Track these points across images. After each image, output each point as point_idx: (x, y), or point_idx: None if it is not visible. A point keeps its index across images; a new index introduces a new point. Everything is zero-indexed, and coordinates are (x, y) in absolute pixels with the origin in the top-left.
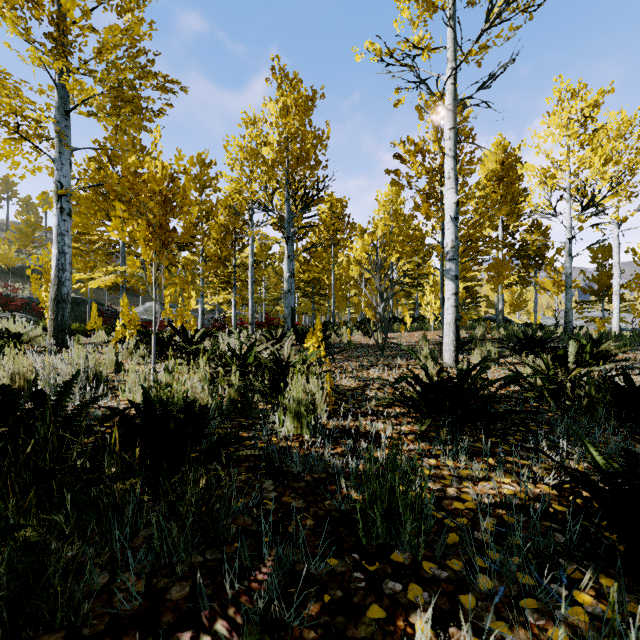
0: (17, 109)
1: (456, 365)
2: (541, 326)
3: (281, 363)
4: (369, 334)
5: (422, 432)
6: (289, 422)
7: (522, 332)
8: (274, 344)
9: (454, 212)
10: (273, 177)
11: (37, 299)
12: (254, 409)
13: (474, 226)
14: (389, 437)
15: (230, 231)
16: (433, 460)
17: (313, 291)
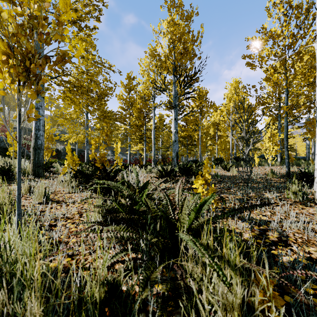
0: None
1: None
2: None
3: (172, 223)
4: (227, 168)
5: None
6: None
7: None
8: (165, 176)
9: None
10: (165, 68)
11: (55, 149)
12: None
13: None
14: None
15: (142, 111)
16: None
17: (187, 143)
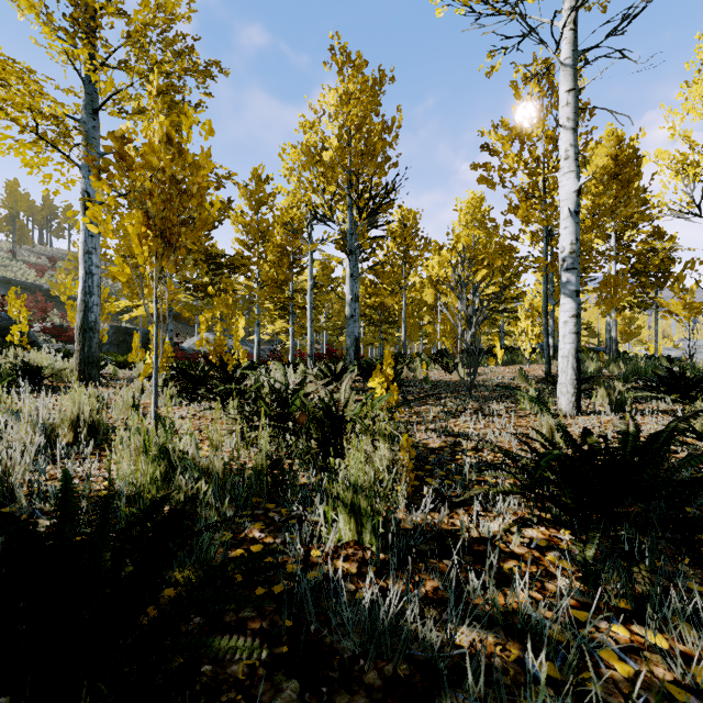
0: (42, 111)
1: (577, 413)
2: (669, 359)
3: (334, 414)
4: (449, 369)
5: (589, 563)
6: (341, 521)
7: (668, 368)
8: (333, 381)
9: (574, 204)
10: (333, 180)
11: None
12: (291, 488)
13: (592, 229)
14: (514, 555)
15: (287, 252)
16: (620, 628)
17: (381, 318)
